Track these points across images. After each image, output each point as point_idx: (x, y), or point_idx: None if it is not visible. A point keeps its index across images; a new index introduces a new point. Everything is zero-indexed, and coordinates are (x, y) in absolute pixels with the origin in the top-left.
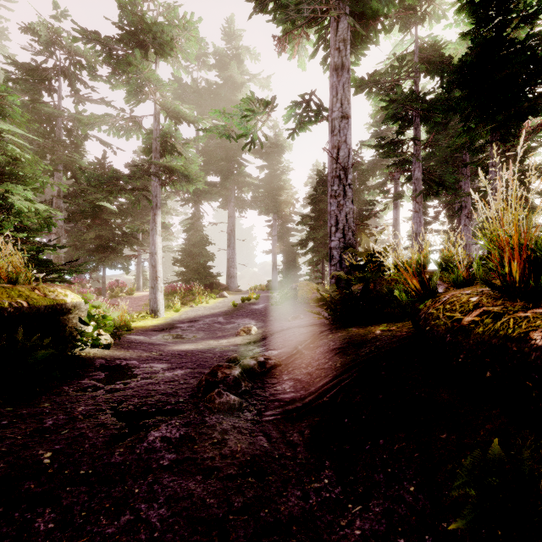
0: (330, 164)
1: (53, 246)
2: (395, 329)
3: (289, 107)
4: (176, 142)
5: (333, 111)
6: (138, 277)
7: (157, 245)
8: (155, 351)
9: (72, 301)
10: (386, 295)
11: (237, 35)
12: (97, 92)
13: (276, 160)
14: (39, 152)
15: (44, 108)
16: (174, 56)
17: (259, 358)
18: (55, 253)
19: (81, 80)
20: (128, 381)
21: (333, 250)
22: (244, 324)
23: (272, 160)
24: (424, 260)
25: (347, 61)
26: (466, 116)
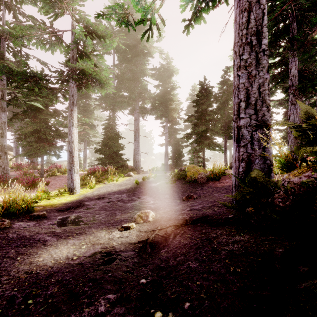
0: (238, 32)
1: None
2: None
3: None
4: (90, 54)
5: None
6: None
7: (74, 135)
8: None
9: None
10: None
11: None
12: None
13: (167, 80)
14: None
15: None
16: None
17: None
18: None
19: (23, 14)
20: None
21: (242, 128)
22: (143, 203)
23: (165, 80)
24: None
25: None
26: None
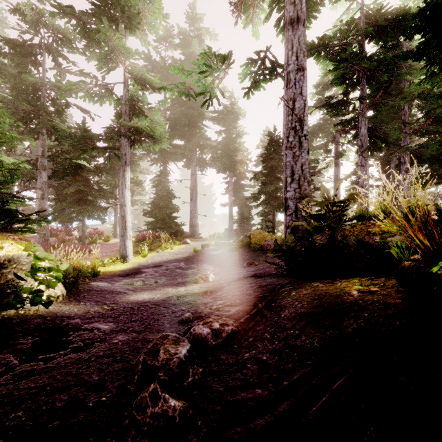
0: (286, 116)
1: (22, 197)
2: (377, 290)
3: (245, 64)
4: (143, 107)
5: (288, 64)
6: (115, 226)
7: (127, 197)
8: (108, 303)
9: (6, 255)
10: (354, 247)
11: (198, 18)
12: (77, 66)
13: (232, 125)
14: (25, 117)
15: (28, 78)
16: (141, 29)
17: (214, 324)
18: (27, 204)
19: (63, 56)
20: (53, 355)
21: (288, 200)
22: (203, 270)
23: (228, 125)
24: (386, 209)
25: (303, 14)
26: (431, 59)
